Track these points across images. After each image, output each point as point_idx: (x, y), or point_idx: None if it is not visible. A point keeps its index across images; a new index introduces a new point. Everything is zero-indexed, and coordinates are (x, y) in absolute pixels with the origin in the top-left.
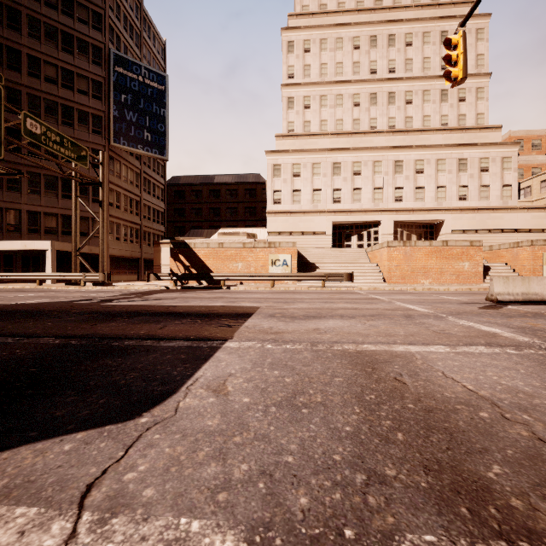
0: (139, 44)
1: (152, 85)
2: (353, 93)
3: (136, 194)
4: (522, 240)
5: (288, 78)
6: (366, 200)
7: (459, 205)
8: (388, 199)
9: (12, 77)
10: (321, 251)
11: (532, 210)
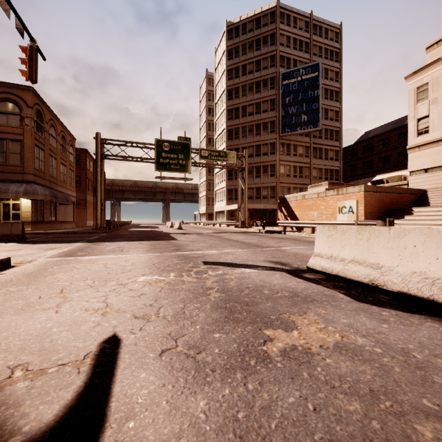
0: (309, 49)
1: (307, 78)
2: None
3: (305, 162)
4: None
5: None
6: None
7: None
8: None
9: (236, 122)
10: None
11: None
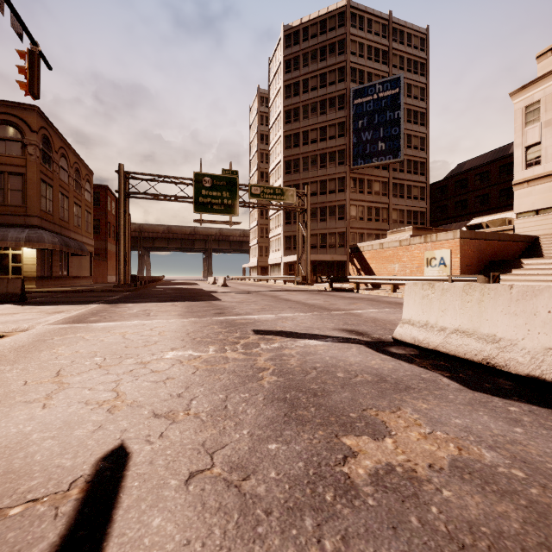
0: (387, 60)
1: (385, 95)
2: None
3: (382, 202)
4: None
5: None
6: None
7: None
8: None
9: (295, 152)
10: None
11: None
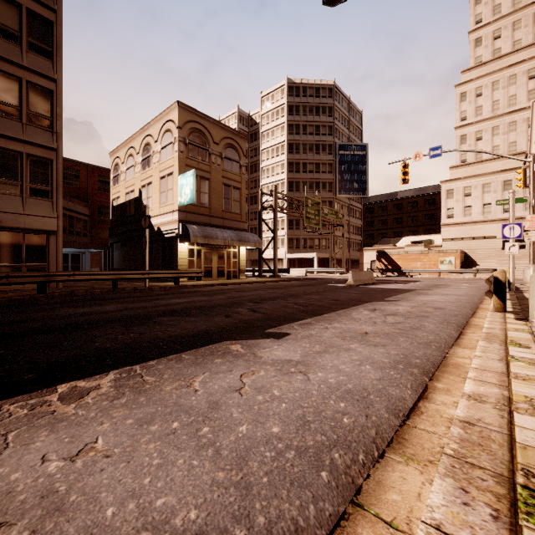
0: (348, 126)
1: (358, 154)
2: (528, 117)
3: (347, 220)
4: None
5: (461, 121)
6: None
7: None
8: None
9: (297, 176)
10: (486, 252)
11: None
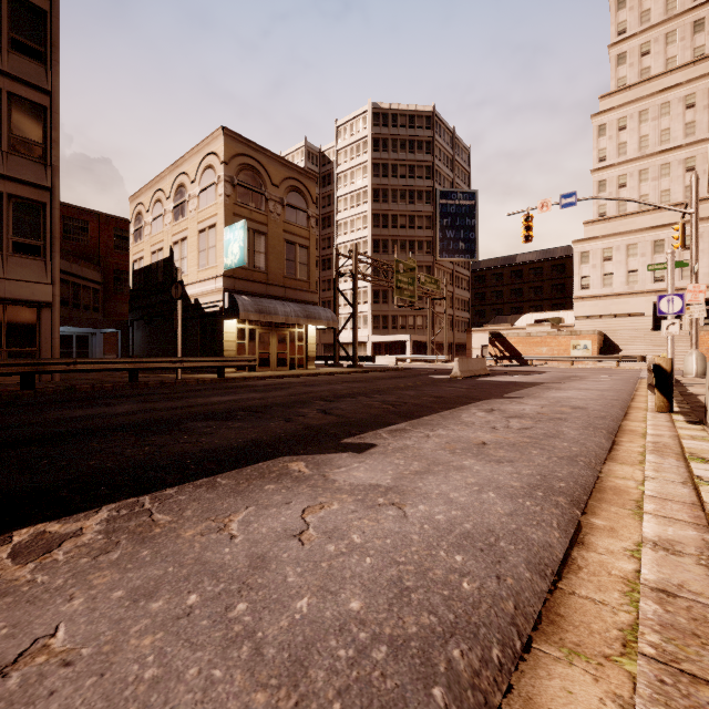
0: (452, 168)
1: (465, 204)
2: (685, 158)
3: (450, 291)
4: None
5: (599, 162)
6: (700, 275)
7: None
8: None
9: (384, 232)
10: (632, 334)
11: None
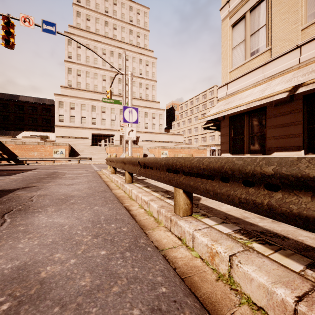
0: None
1: None
2: (102, 74)
3: None
4: (166, 145)
5: (68, 57)
6: (108, 124)
7: (145, 130)
8: (117, 125)
9: None
10: (84, 147)
11: (169, 134)
